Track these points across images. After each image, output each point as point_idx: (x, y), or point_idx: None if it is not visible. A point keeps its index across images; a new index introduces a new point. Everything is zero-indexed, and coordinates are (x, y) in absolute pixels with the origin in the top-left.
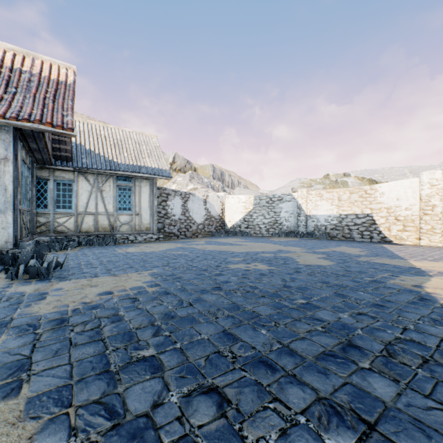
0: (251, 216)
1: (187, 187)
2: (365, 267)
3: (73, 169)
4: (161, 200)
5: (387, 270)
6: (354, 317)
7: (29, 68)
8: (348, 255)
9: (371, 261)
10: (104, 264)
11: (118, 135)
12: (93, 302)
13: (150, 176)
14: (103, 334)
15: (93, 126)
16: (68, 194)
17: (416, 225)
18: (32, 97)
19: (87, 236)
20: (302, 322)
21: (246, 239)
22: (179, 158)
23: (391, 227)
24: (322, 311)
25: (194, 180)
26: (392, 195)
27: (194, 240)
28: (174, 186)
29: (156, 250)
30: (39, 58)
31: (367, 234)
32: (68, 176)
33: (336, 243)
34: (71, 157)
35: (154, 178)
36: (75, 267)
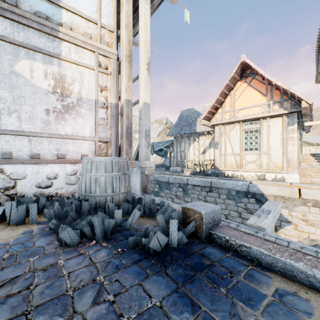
0: None
1: None
2: None
3: None
4: None
5: None
6: None
7: None
8: None
9: None
10: None
11: None
12: None
13: None
14: None
15: None
16: None
17: None
18: None
19: None
20: None
21: None
22: (168, 121)
23: None
24: None
25: None
26: None
27: None
28: None
29: None
30: None
31: None
32: None
33: None
34: None
35: None
36: None
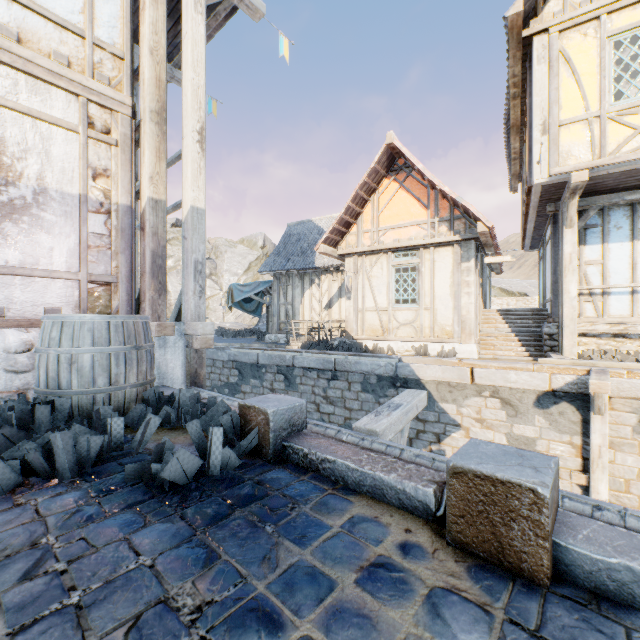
0: None
1: None
2: None
3: None
4: None
5: None
6: None
7: None
8: None
9: None
10: None
11: None
12: None
13: None
14: None
15: None
16: None
17: None
18: None
19: None
20: None
21: None
22: (268, 242)
23: None
24: None
25: None
26: None
27: None
28: None
29: None
30: None
31: None
32: None
33: None
34: None
35: None
36: None
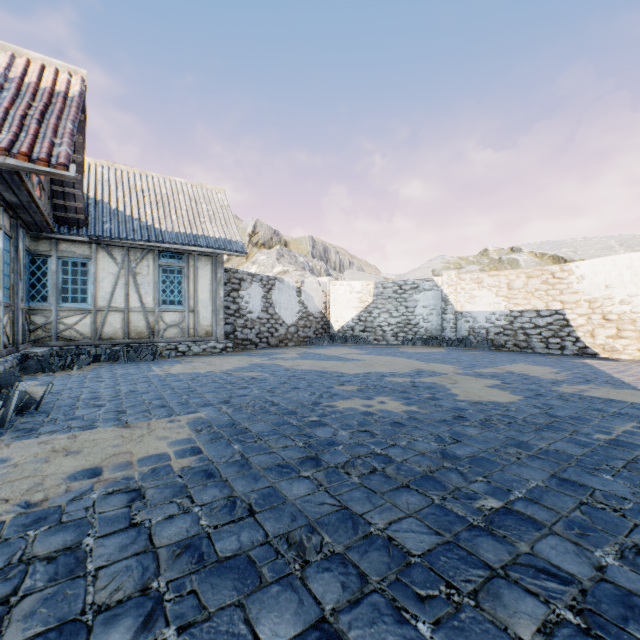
0: (370, 313)
1: (273, 270)
2: (580, 407)
3: (89, 239)
4: (230, 288)
5: (625, 414)
6: (634, 564)
7: (2, 69)
8: (538, 381)
9: (584, 395)
10: (118, 398)
11: (163, 187)
12: (46, 501)
13: (212, 250)
14: (1, 636)
15: (125, 173)
16: (80, 279)
17: (639, 328)
18: (2, 114)
19: (112, 345)
20: (515, 584)
21: (362, 349)
22: (262, 227)
23: (596, 331)
24: (550, 541)
25: (284, 259)
26: (597, 280)
27: (281, 351)
28: (254, 268)
29: (217, 369)
30: (24, 55)
31: (555, 343)
32: (80, 250)
33: (506, 356)
34: (85, 220)
35: (219, 255)
36: (64, 405)
